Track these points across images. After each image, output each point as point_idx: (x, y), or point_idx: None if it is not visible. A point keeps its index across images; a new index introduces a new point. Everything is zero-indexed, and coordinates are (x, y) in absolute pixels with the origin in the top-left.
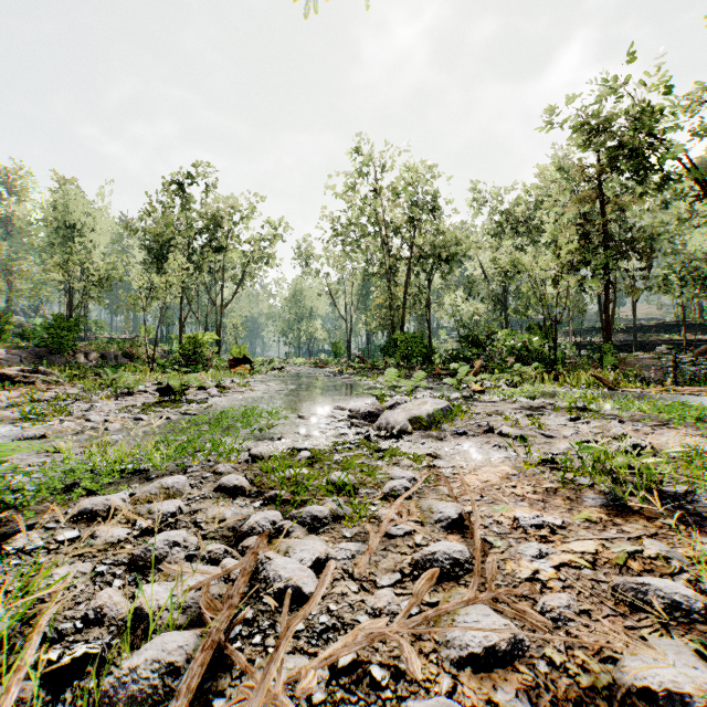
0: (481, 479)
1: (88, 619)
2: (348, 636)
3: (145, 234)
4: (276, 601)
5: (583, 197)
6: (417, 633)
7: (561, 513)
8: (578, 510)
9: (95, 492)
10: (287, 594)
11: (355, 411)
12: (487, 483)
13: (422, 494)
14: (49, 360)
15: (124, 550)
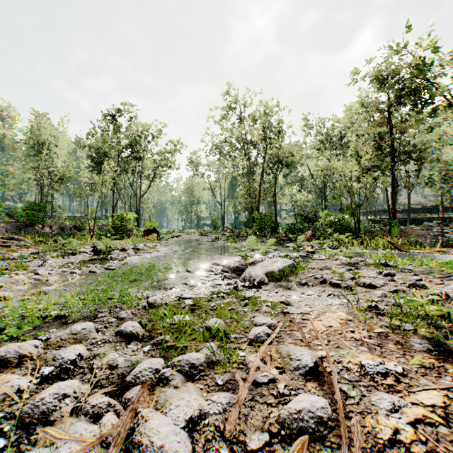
0: (325, 325)
1: None
2: None
3: (89, 148)
4: None
5: (378, 123)
6: None
7: (397, 358)
8: (410, 355)
9: (19, 336)
10: None
11: (226, 266)
12: (331, 328)
13: (280, 338)
14: (25, 231)
15: None
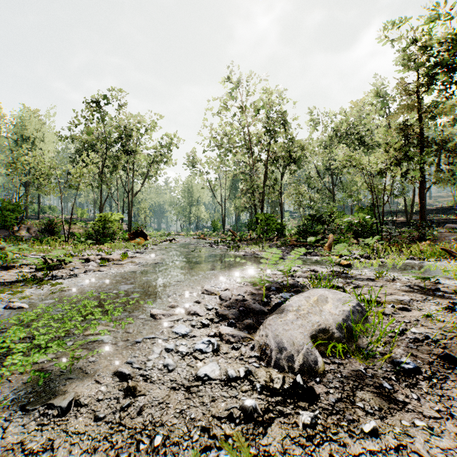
0: None
1: None
2: None
3: (72, 140)
4: None
5: (404, 107)
6: None
7: None
8: None
9: None
10: None
11: (226, 299)
12: None
13: None
14: None
15: None
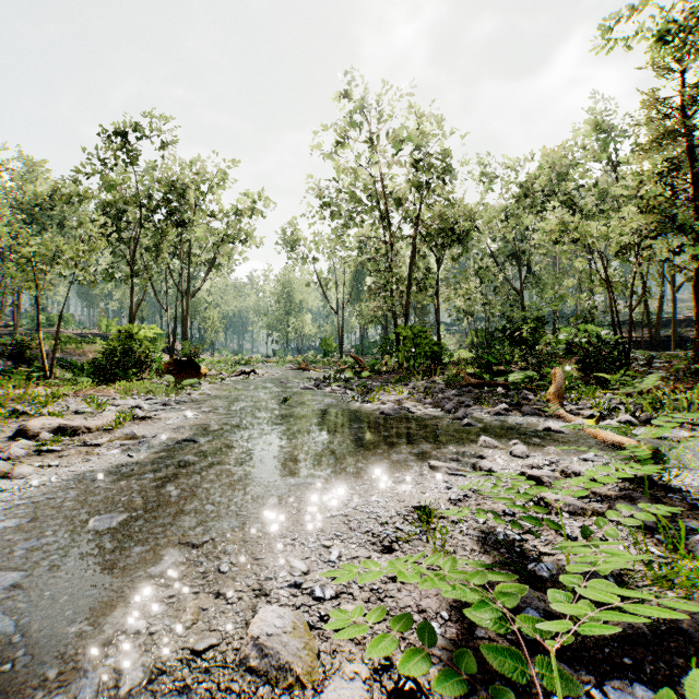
0: None
1: None
2: None
3: (80, 200)
4: None
5: (670, 132)
6: None
7: None
8: None
9: None
10: None
11: None
12: None
13: None
14: None
15: None
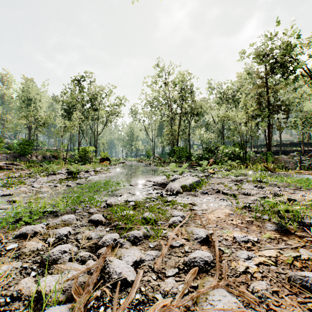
0: (215, 216)
1: (13, 296)
2: (150, 309)
3: (62, 103)
4: (113, 285)
5: (258, 86)
6: (187, 305)
7: (256, 234)
8: (264, 233)
9: (30, 223)
10: (118, 284)
11: (156, 182)
12: (219, 218)
13: (188, 224)
14: (19, 159)
15: (28, 263)
